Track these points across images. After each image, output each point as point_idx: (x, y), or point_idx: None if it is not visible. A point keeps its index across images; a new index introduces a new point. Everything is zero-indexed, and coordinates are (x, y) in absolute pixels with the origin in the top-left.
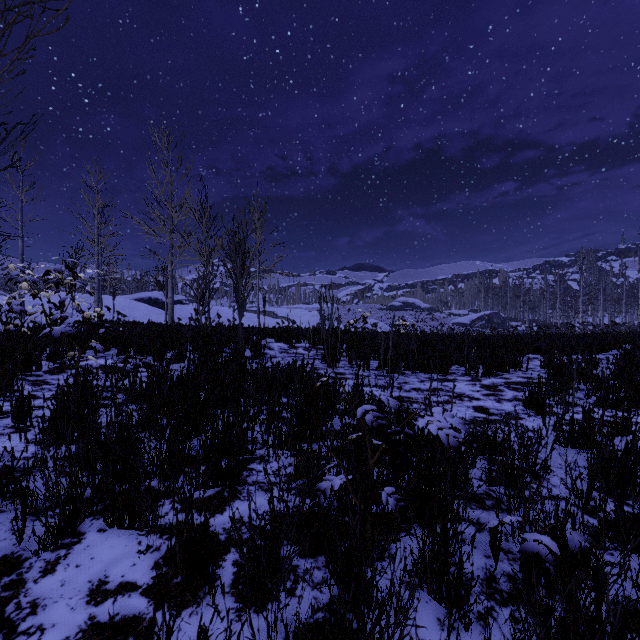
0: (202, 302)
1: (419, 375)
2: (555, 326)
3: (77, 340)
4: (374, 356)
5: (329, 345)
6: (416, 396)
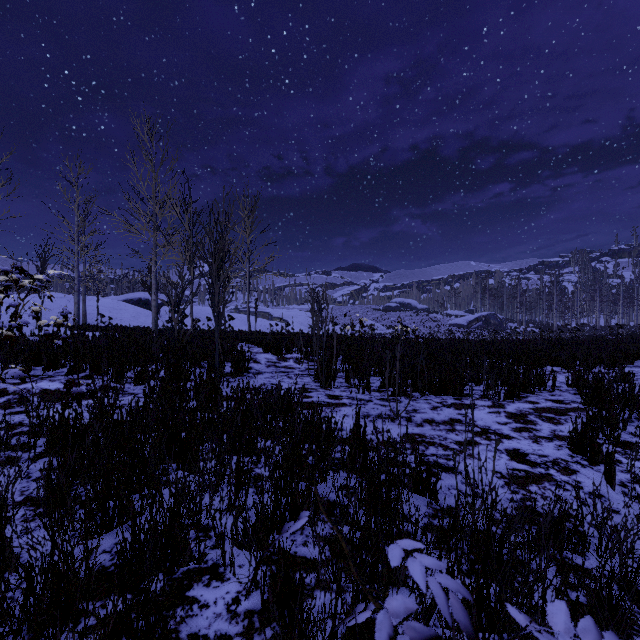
0: (178, 309)
1: (430, 398)
2: (559, 330)
3: (21, 356)
4: (375, 371)
5: (323, 361)
6: (431, 433)
